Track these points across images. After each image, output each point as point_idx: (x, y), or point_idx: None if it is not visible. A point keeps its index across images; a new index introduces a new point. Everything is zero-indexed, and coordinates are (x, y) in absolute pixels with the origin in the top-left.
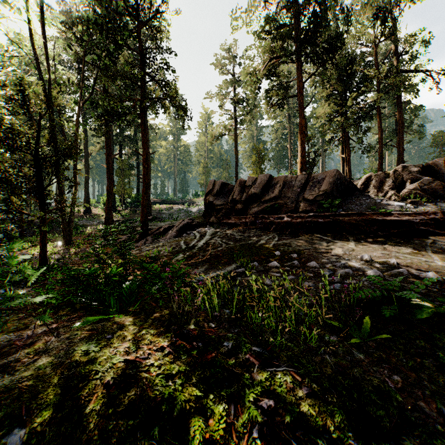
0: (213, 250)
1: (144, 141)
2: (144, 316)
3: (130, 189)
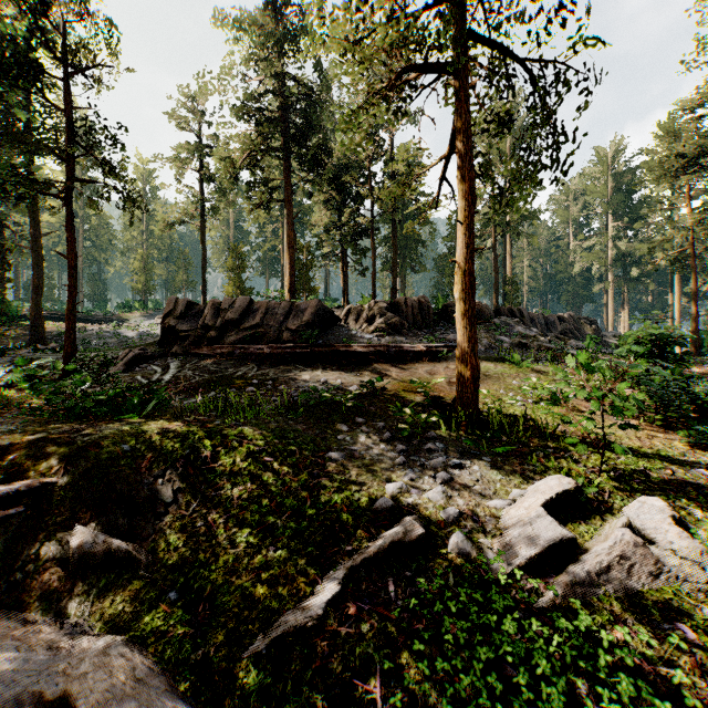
0: (186, 383)
1: (71, 239)
2: (153, 418)
3: None
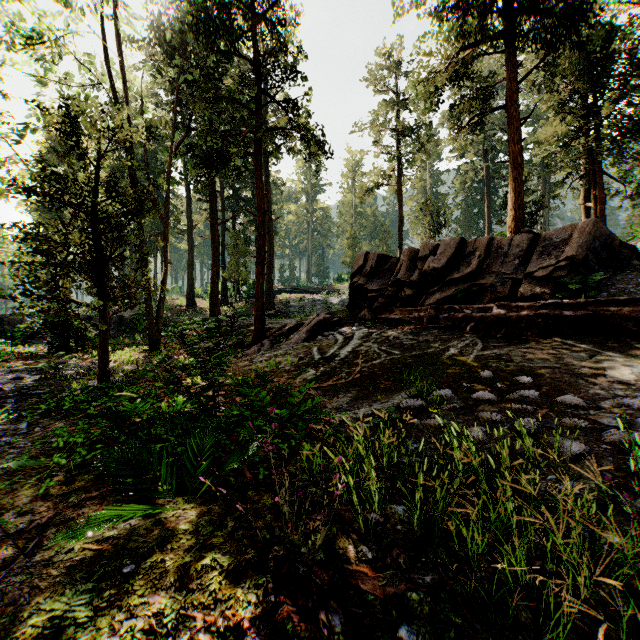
0: (364, 364)
1: (260, 195)
2: (220, 509)
3: (246, 272)
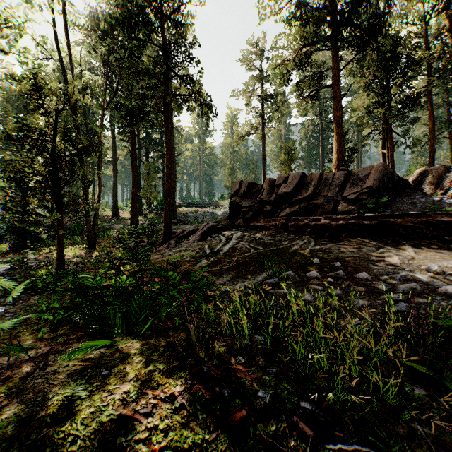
0: (240, 256)
1: (168, 140)
2: (154, 342)
3: (156, 192)
